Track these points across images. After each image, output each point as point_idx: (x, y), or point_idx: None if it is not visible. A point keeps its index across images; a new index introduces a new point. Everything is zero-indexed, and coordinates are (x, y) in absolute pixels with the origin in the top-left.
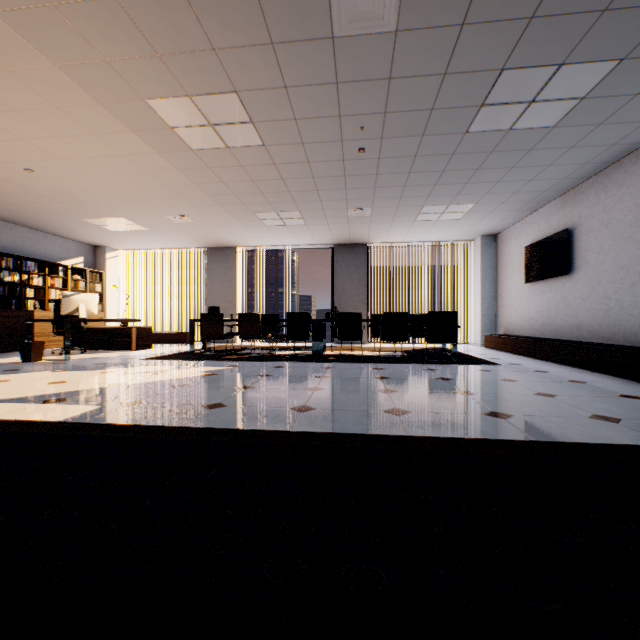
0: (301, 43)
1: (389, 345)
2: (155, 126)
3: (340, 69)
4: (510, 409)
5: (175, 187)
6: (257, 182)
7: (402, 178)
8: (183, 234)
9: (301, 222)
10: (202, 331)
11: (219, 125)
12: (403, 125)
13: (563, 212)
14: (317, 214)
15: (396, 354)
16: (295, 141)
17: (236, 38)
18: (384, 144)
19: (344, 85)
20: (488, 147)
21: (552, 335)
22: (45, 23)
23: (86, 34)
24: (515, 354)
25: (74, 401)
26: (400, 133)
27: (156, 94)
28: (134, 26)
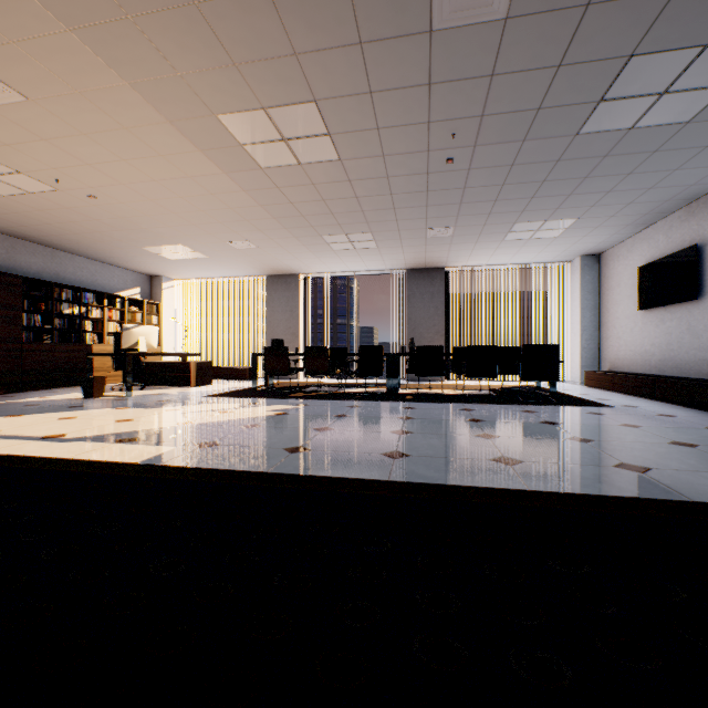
0: (393, 40)
1: (470, 383)
2: (224, 144)
3: (435, 68)
4: (645, 461)
5: (239, 210)
6: (328, 201)
7: (493, 191)
8: (243, 261)
9: (372, 245)
10: (265, 366)
11: (293, 139)
12: (502, 129)
13: (689, 225)
14: (391, 235)
15: (482, 393)
16: (375, 153)
17: (321, 40)
18: (477, 152)
19: (437, 86)
20: (602, 151)
21: (674, 372)
22: (121, 37)
23: (162, 46)
24: (626, 394)
25: (147, 441)
26: (497, 139)
27: (229, 108)
28: (212, 34)
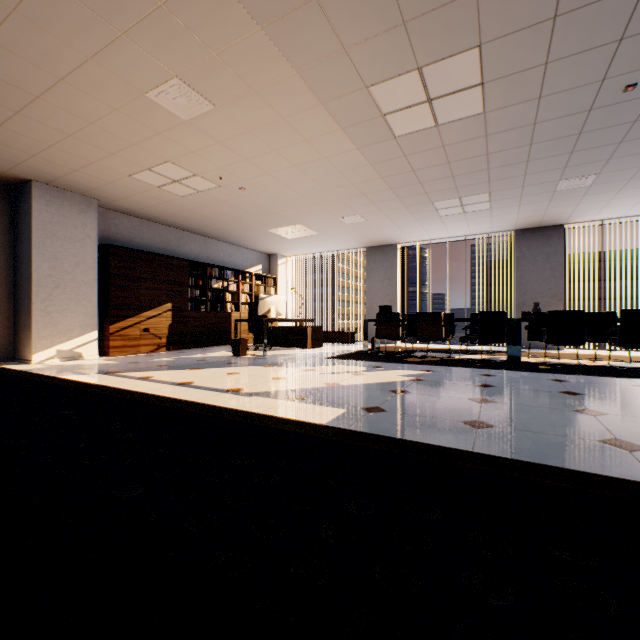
0: None
1: (600, 352)
2: (366, 117)
3: None
4: None
5: (360, 185)
6: (452, 164)
7: None
8: (348, 235)
9: (484, 207)
10: (376, 331)
11: (438, 98)
12: None
13: None
14: (511, 193)
15: (636, 366)
16: (529, 97)
17: None
18: None
19: None
20: None
21: None
22: (302, 23)
23: (336, 22)
24: None
25: (313, 401)
26: None
27: (382, 77)
28: None
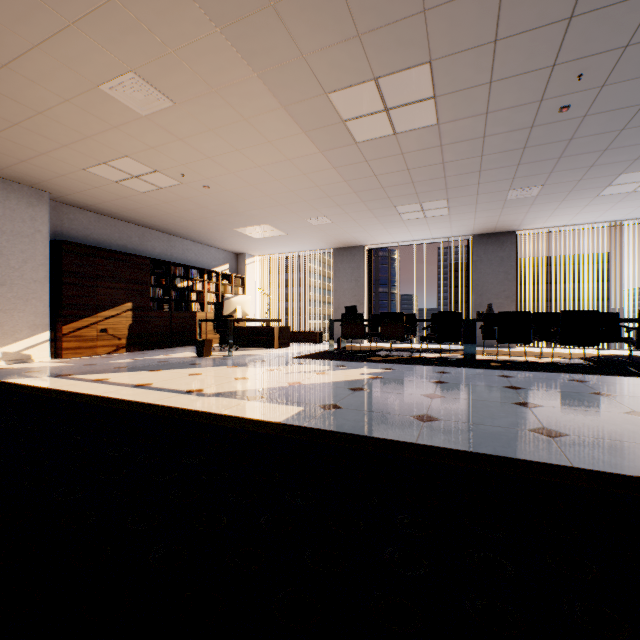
0: None
1: (547, 350)
2: (327, 122)
3: None
4: None
5: (325, 187)
6: (412, 170)
7: (606, 139)
8: (316, 236)
9: (444, 212)
10: (342, 331)
11: (395, 108)
12: None
13: None
14: (467, 201)
15: (575, 362)
16: (477, 112)
17: None
18: (601, 94)
19: (580, 18)
20: None
21: None
22: (260, 28)
23: (294, 30)
24: None
25: (273, 400)
26: (635, 73)
27: (340, 84)
28: (344, 6)
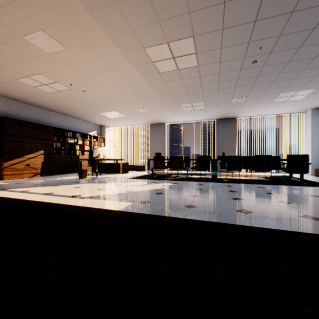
0: None
1: (249, 173)
2: (145, 62)
3: (261, 11)
4: None
5: (145, 94)
6: (187, 87)
7: (273, 77)
8: (141, 118)
9: (202, 108)
10: (154, 165)
11: (177, 57)
12: (288, 42)
13: None
14: (213, 102)
15: (261, 179)
16: (216, 61)
17: (204, 3)
18: (270, 56)
19: (259, 21)
20: None
21: None
22: (110, 14)
23: (127, 16)
24: None
25: (117, 199)
26: (284, 48)
27: (151, 44)
28: (151, 7)
